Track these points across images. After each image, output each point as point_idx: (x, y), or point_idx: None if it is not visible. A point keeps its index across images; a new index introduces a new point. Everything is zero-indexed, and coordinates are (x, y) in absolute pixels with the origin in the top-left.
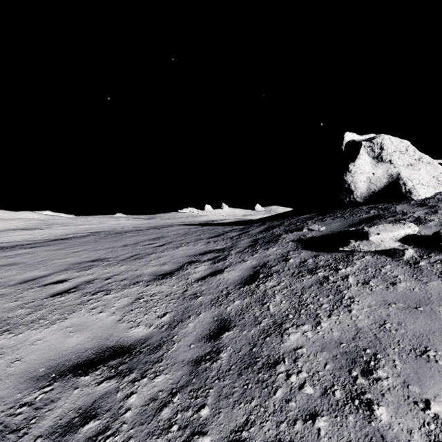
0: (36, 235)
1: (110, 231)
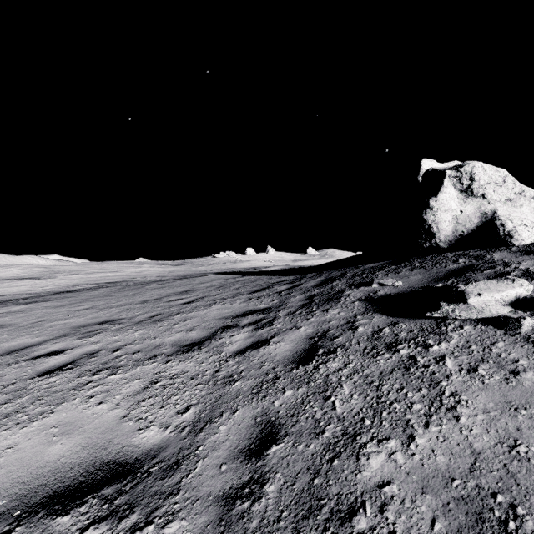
0: (37, 287)
1: (128, 282)
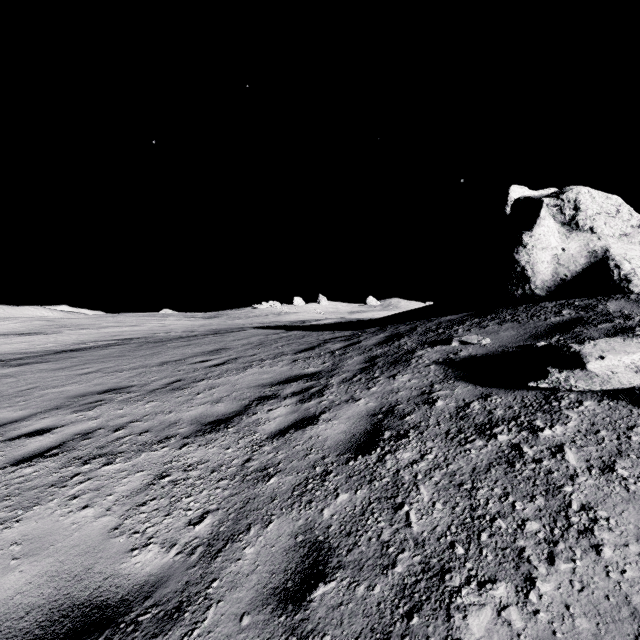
0: (36, 344)
1: (147, 338)
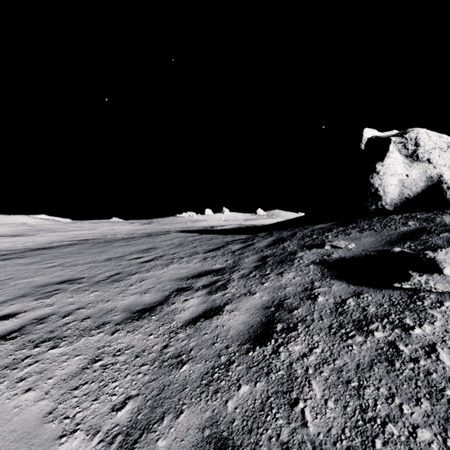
0: (18, 243)
1: (99, 239)
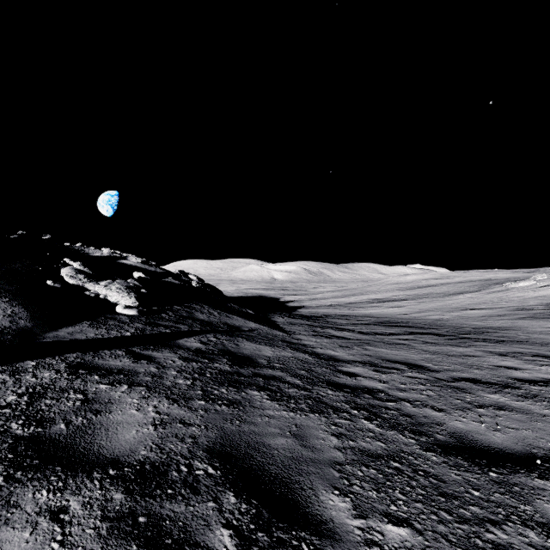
0: (448, 281)
1: (487, 280)
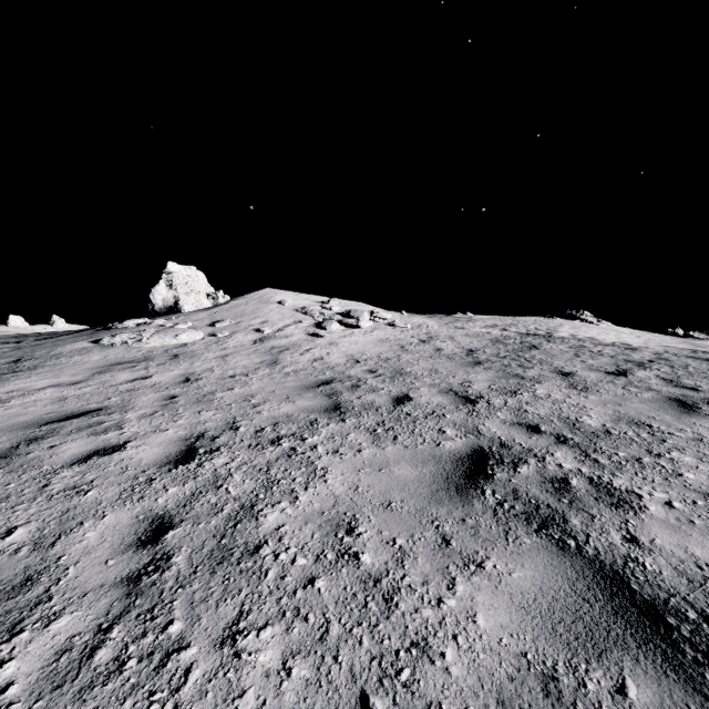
0: None
1: None
